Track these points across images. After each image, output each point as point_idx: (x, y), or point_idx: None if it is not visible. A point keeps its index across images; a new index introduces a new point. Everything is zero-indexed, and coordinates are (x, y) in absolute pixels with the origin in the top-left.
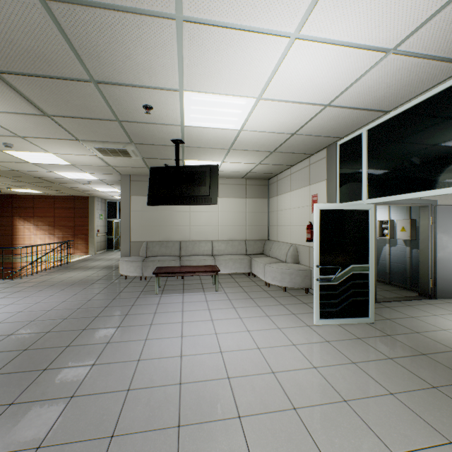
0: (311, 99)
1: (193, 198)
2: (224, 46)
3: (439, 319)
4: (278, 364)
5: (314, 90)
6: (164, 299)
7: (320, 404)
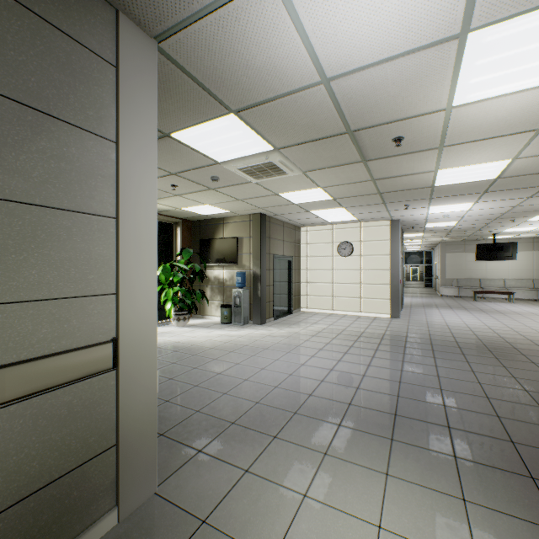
0: None
1: (501, 257)
2: (527, 225)
3: None
4: None
5: None
6: (483, 302)
7: None
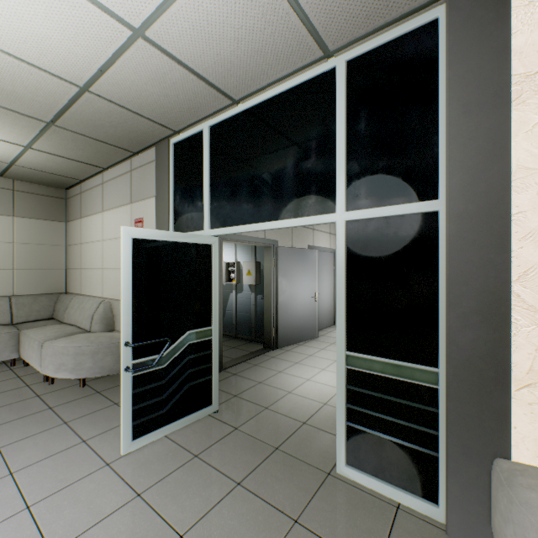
0: None
1: None
2: None
3: (284, 377)
4: None
5: None
6: None
7: None
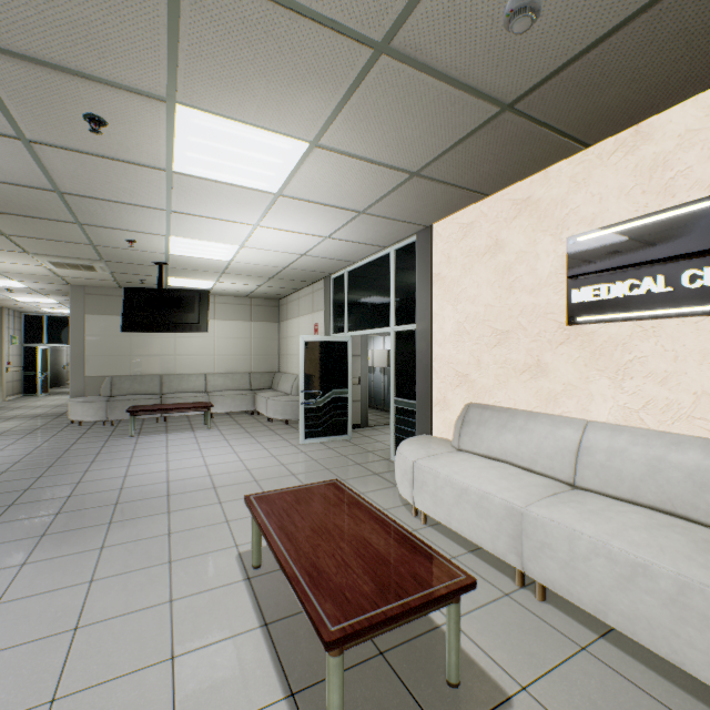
0: (288, 251)
1: (179, 325)
2: (205, 223)
3: None
4: (255, 466)
5: (287, 247)
6: (144, 439)
7: (276, 477)
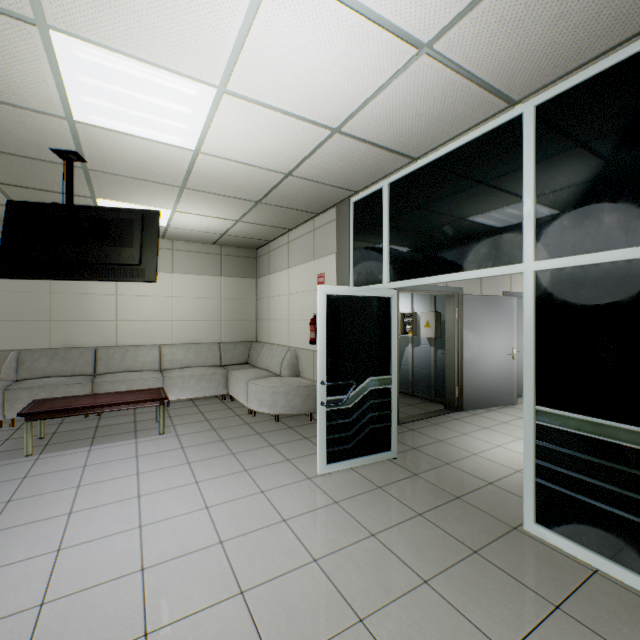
0: (312, 112)
1: (106, 267)
2: None
3: (468, 439)
4: (254, 571)
5: (316, 94)
6: (44, 464)
7: None
